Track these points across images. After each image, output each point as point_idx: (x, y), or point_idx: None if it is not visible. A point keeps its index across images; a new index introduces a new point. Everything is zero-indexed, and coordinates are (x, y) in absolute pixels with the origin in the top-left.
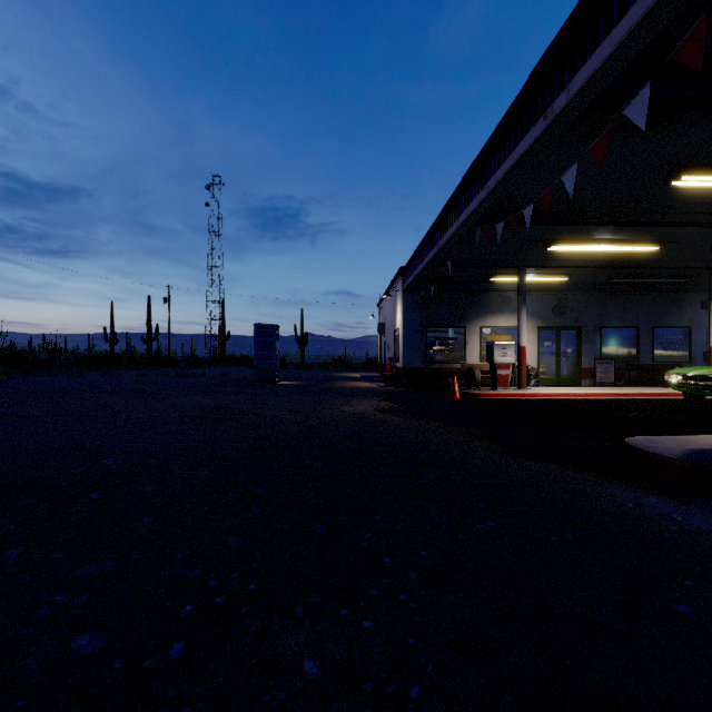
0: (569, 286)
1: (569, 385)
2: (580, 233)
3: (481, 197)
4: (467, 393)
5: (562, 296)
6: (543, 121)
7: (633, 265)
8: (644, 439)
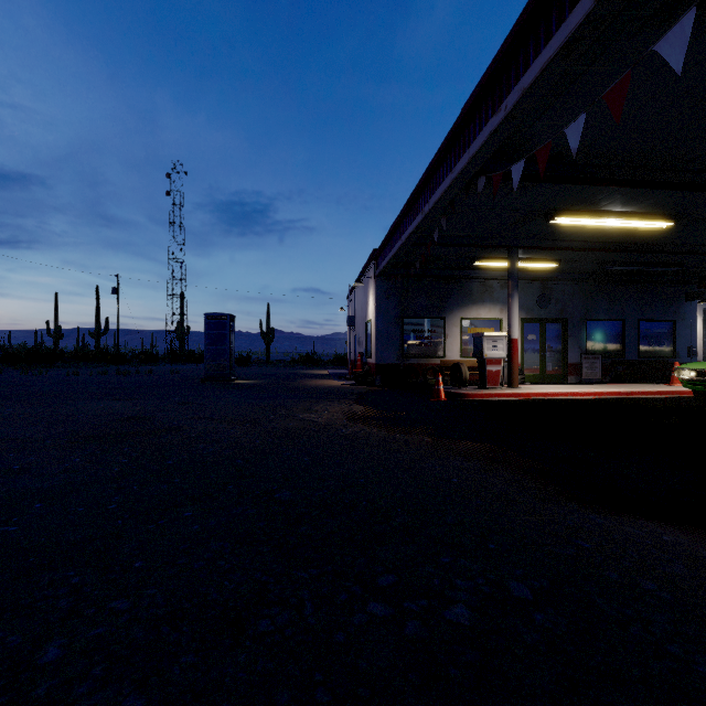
0: (554, 275)
1: (553, 382)
2: (590, 200)
3: (492, 126)
4: (454, 393)
5: (547, 286)
6: None
7: (633, 248)
8: None
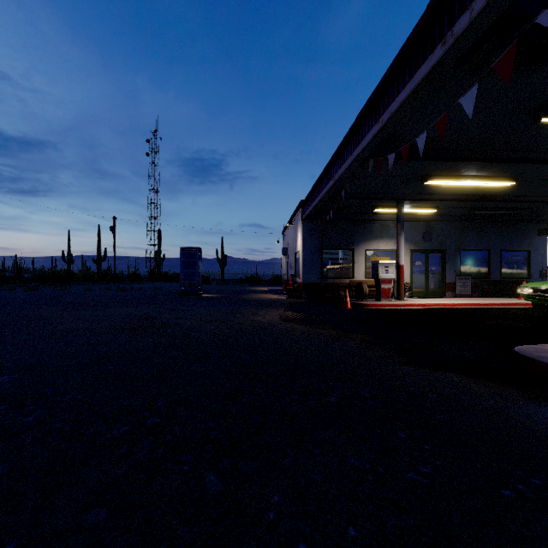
0: (435, 217)
1: (435, 296)
2: (452, 169)
3: (374, 131)
4: (357, 303)
5: (430, 225)
6: (441, 47)
7: (490, 199)
8: (532, 349)
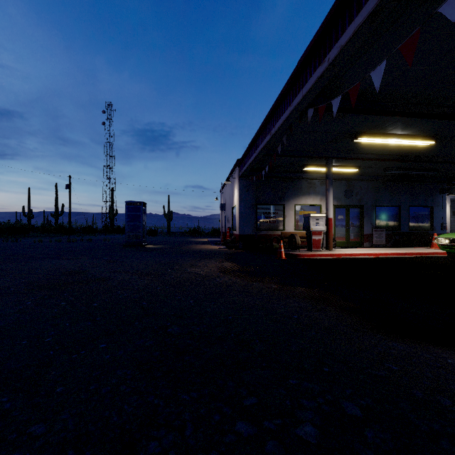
0: (355, 176)
1: (355, 246)
2: (381, 126)
3: (318, 73)
4: (291, 254)
5: (350, 183)
6: None
7: (407, 159)
8: None
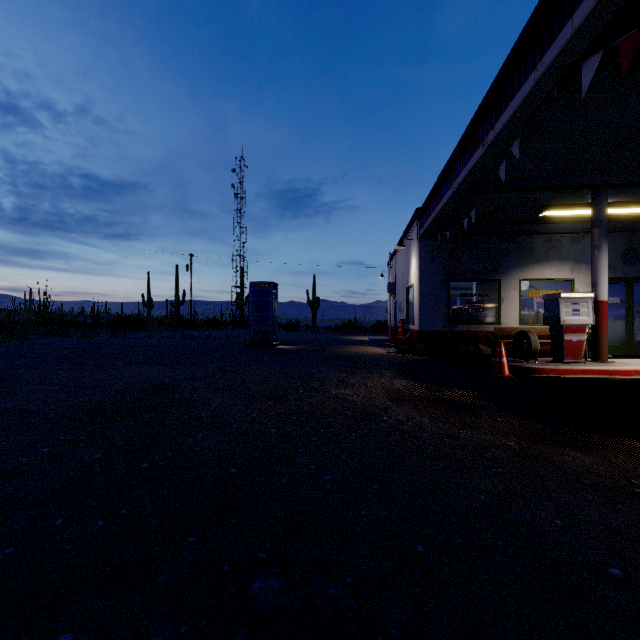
0: None
1: None
2: None
3: None
4: (521, 367)
5: (635, 237)
6: None
7: None
8: None
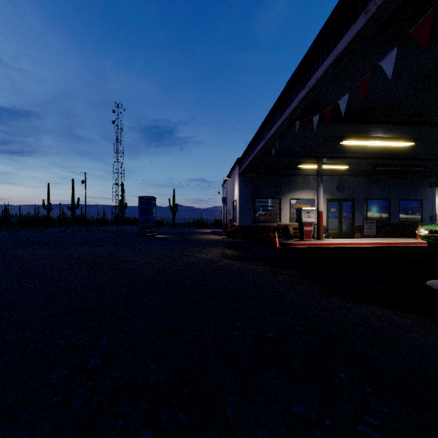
0: (347, 172)
1: (346, 237)
2: (363, 131)
3: (301, 96)
4: (284, 243)
5: (342, 179)
6: (364, 16)
7: (392, 157)
8: None
